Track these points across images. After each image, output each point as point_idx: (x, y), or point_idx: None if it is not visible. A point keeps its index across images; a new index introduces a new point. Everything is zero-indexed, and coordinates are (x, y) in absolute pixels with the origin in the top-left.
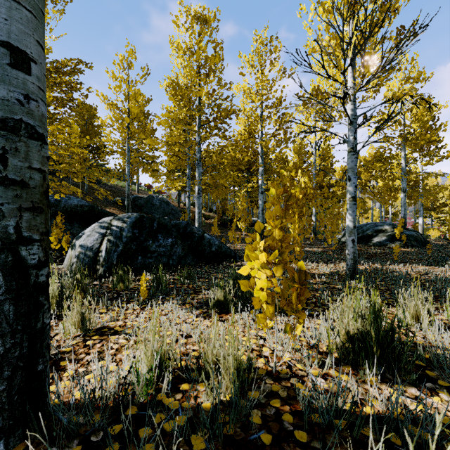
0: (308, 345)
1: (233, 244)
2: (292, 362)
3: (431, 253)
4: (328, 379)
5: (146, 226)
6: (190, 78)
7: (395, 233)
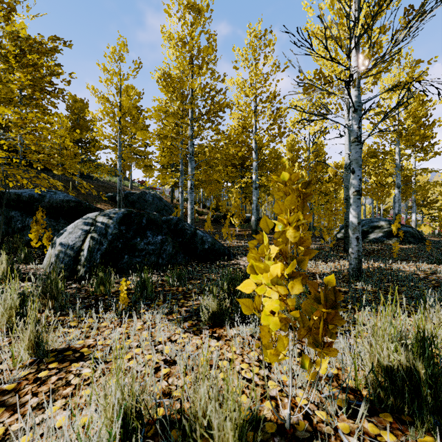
0: (325, 376)
1: (226, 240)
2: (310, 407)
3: (431, 250)
4: (364, 440)
5: (134, 223)
6: (182, 69)
7: (391, 230)
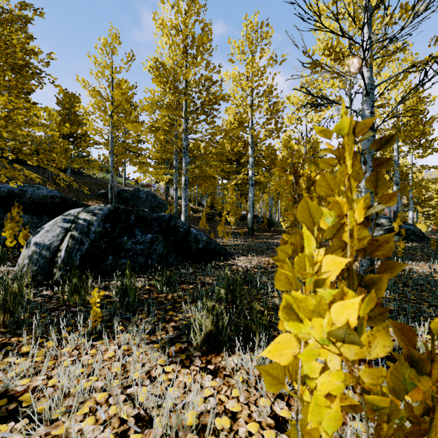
0: None
1: (222, 239)
2: None
3: (436, 249)
4: None
5: (121, 220)
6: (175, 58)
7: (393, 227)
